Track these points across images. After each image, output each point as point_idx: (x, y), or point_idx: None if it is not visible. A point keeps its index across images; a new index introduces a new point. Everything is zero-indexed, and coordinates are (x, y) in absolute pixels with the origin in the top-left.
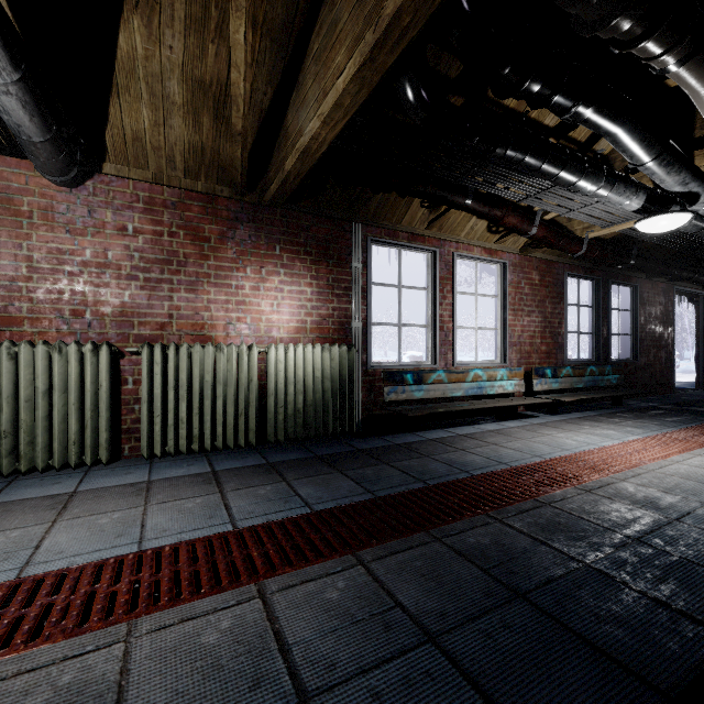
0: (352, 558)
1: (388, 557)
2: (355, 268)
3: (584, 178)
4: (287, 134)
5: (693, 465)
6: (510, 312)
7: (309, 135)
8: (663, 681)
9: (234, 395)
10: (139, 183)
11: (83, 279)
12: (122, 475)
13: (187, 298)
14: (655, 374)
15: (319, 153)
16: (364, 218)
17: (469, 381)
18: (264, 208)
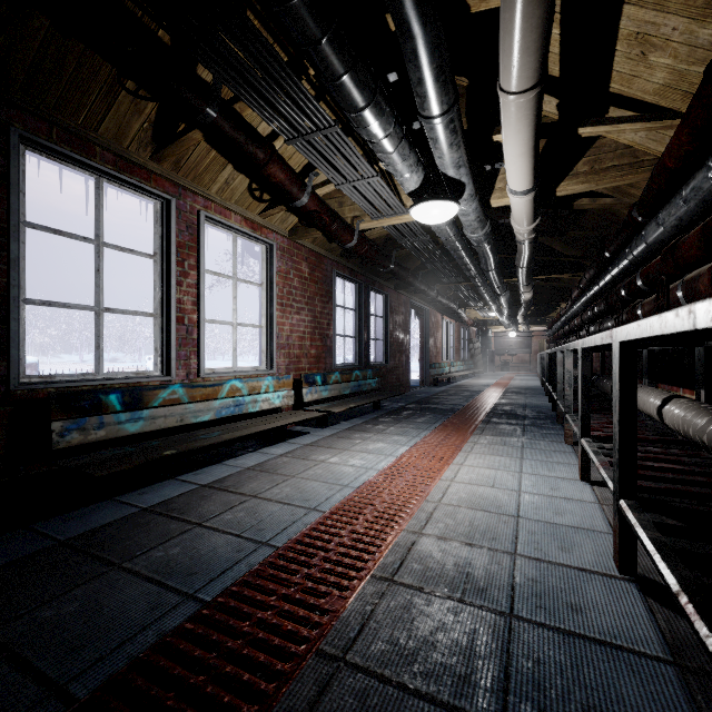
0: None
1: None
2: None
3: (375, 105)
4: None
5: (467, 482)
6: (278, 307)
7: None
8: None
9: None
10: None
11: None
12: None
13: None
14: (399, 376)
15: None
16: None
17: (223, 397)
18: None
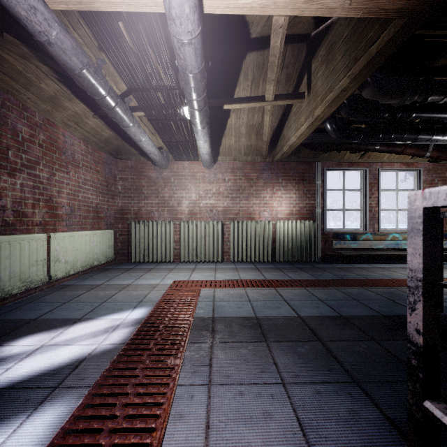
0: (303, 288)
1: (315, 289)
2: (317, 184)
3: (435, 137)
4: (284, 137)
5: None
6: None
7: (292, 142)
8: (385, 314)
9: (263, 241)
10: (229, 162)
11: (213, 199)
12: (227, 265)
13: (245, 203)
14: None
15: (296, 145)
16: (322, 159)
17: (388, 240)
18: (274, 163)
